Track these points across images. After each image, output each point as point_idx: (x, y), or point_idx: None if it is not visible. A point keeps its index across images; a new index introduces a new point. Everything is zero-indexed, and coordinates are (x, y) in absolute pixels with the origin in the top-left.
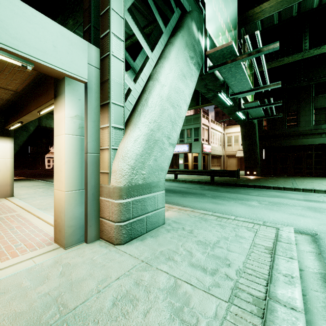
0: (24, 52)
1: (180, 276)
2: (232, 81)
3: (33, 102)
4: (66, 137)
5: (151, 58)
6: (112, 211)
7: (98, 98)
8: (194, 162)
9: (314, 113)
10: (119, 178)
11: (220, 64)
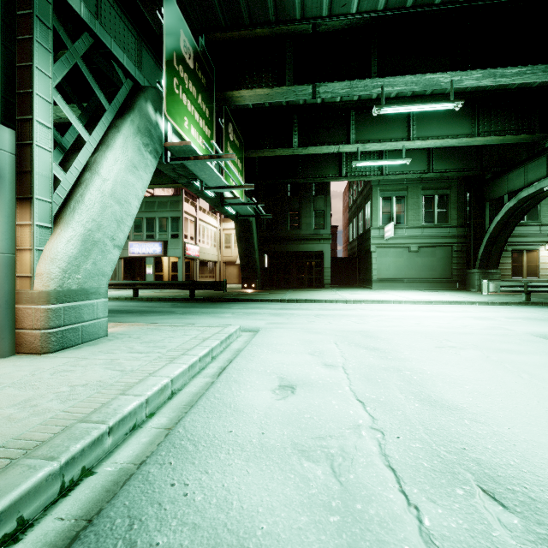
0: None
1: (117, 358)
2: (203, 175)
3: None
4: None
5: (88, 142)
6: (37, 318)
7: (13, 189)
8: (172, 271)
9: (314, 216)
10: (48, 282)
11: (182, 158)
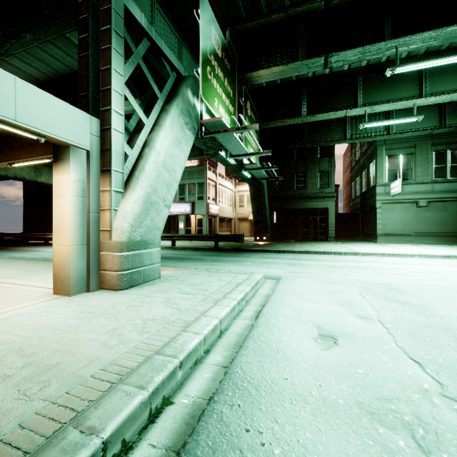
0: (42, 130)
1: (171, 297)
2: (228, 145)
3: (1, 152)
4: (71, 199)
5: (146, 124)
6: (114, 262)
7: (98, 164)
8: (198, 226)
9: (319, 176)
10: (121, 234)
11: (214, 132)
